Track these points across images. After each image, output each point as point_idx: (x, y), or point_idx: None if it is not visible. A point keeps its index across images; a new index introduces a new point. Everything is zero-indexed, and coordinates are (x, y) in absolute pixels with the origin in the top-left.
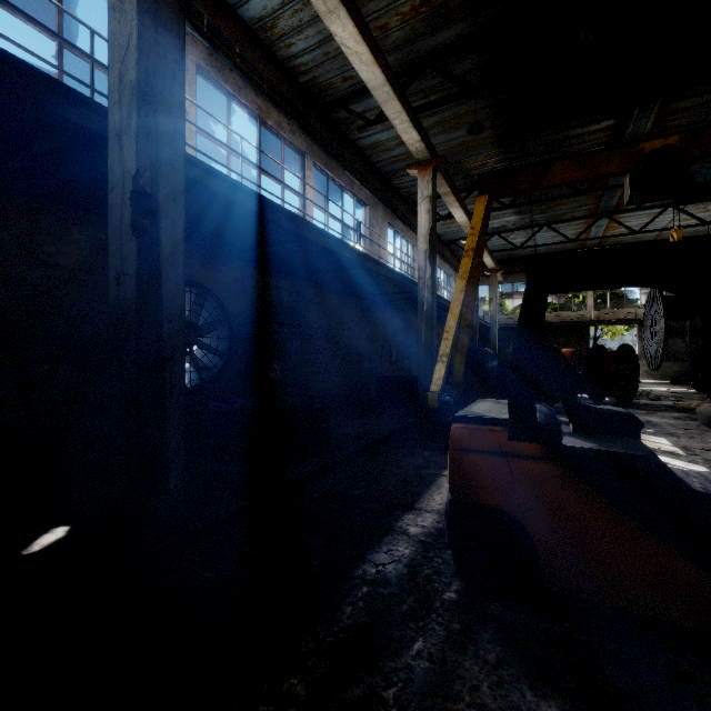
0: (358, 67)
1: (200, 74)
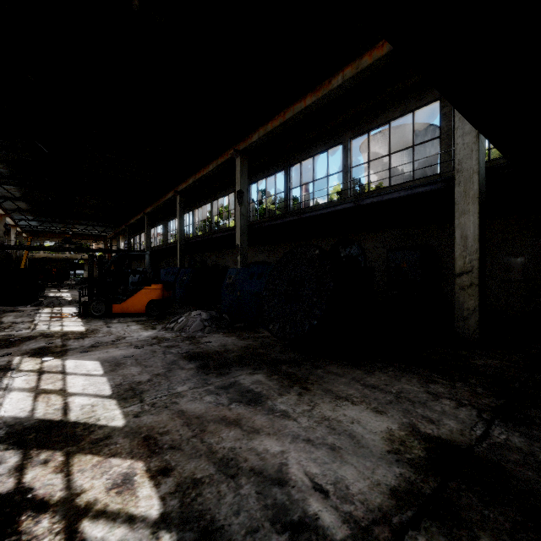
0: (8, 220)
1: None
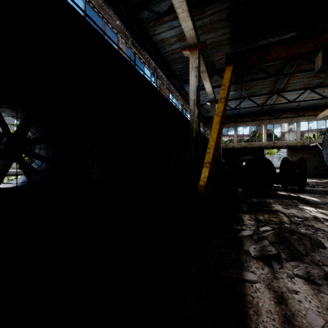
0: None
1: None
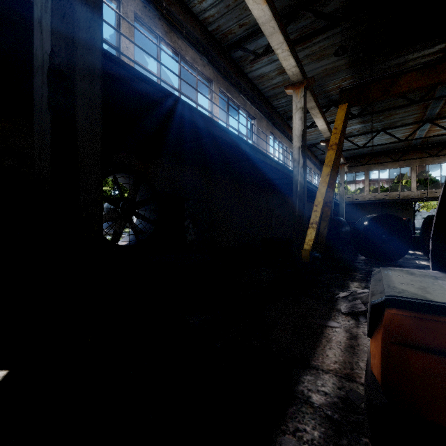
0: (251, 6)
1: (137, 22)
